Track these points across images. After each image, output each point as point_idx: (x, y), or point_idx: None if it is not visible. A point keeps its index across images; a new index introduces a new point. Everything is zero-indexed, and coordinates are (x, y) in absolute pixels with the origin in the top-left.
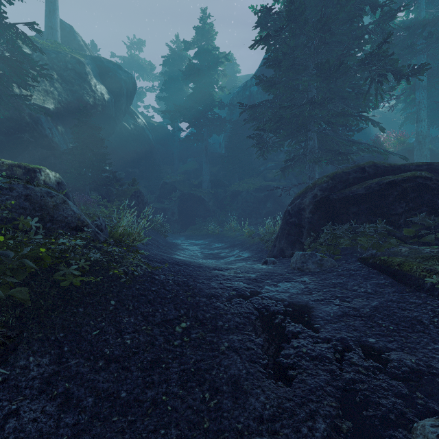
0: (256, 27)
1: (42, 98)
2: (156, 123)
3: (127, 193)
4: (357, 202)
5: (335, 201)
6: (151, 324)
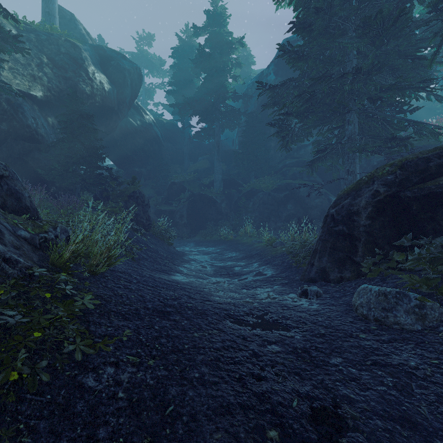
0: None
1: (28, 84)
2: (165, 120)
3: (125, 193)
4: None
5: (409, 200)
6: None
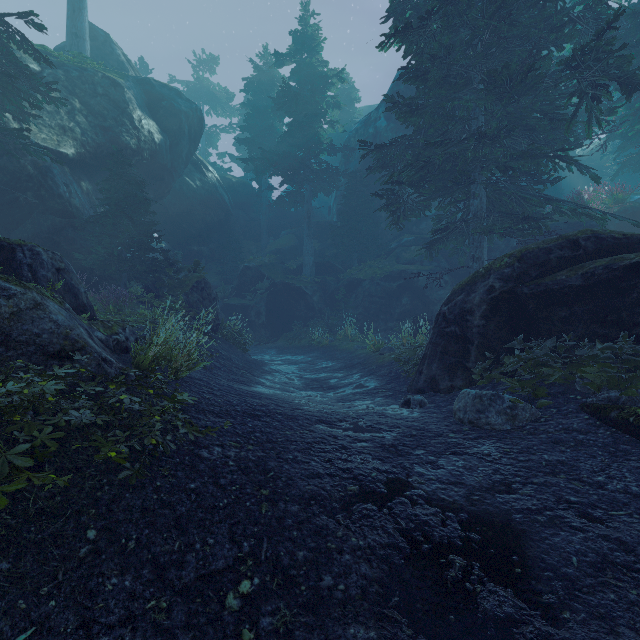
0: (387, 19)
1: (56, 138)
2: (234, 179)
3: (185, 283)
4: (569, 301)
5: (526, 298)
6: (172, 590)
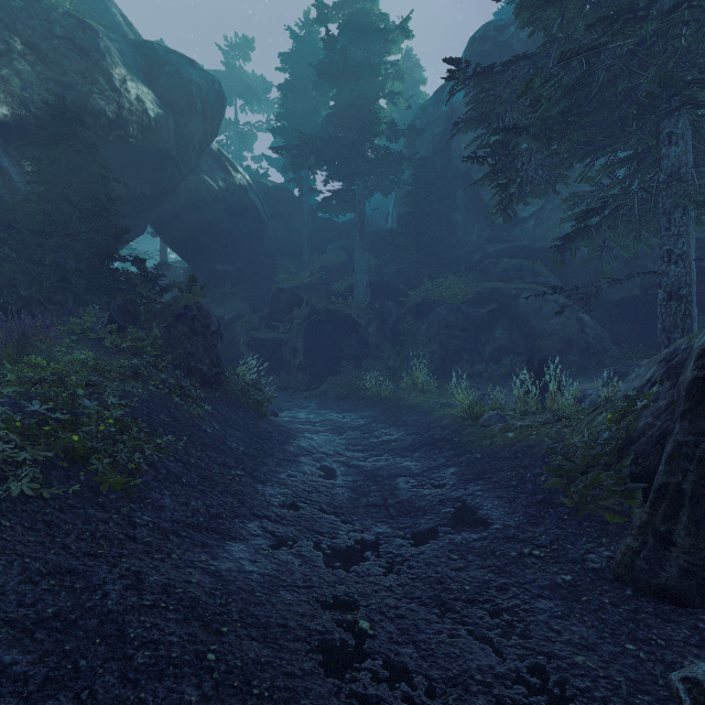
0: None
1: None
2: (270, 183)
3: (170, 309)
4: None
5: None
6: None
